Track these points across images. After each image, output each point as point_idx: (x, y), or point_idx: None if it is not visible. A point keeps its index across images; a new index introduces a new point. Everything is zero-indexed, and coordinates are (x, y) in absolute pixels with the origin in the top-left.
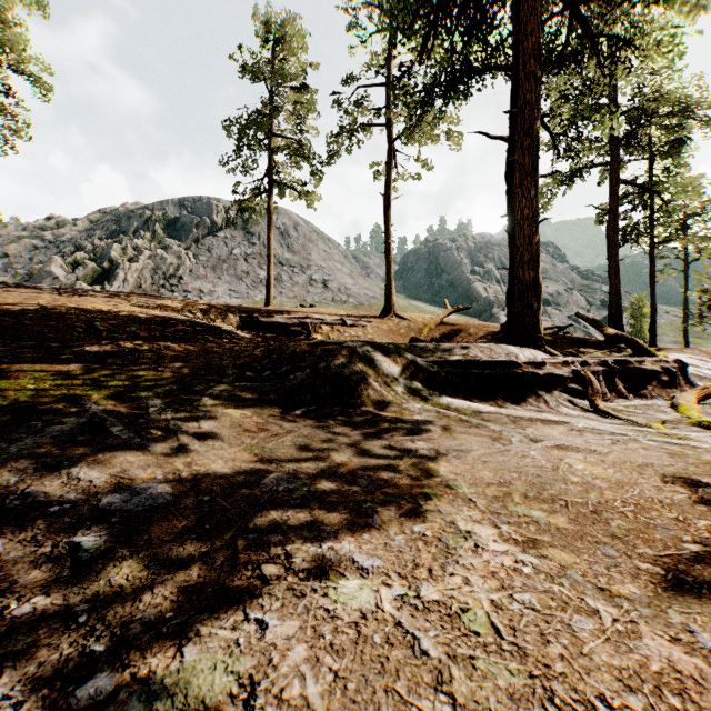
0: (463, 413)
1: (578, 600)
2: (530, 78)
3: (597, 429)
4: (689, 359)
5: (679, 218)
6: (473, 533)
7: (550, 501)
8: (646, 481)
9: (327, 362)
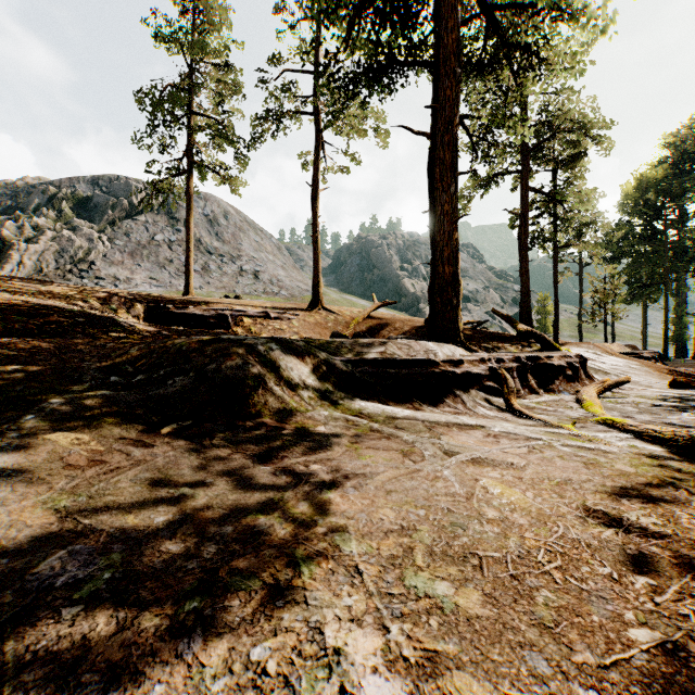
0: (376, 420)
1: None
2: (450, 74)
3: (513, 433)
4: (587, 353)
5: (577, 226)
6: (344, 655)
7: (461, 559)
8: (568, 509)
9: (217, 363)
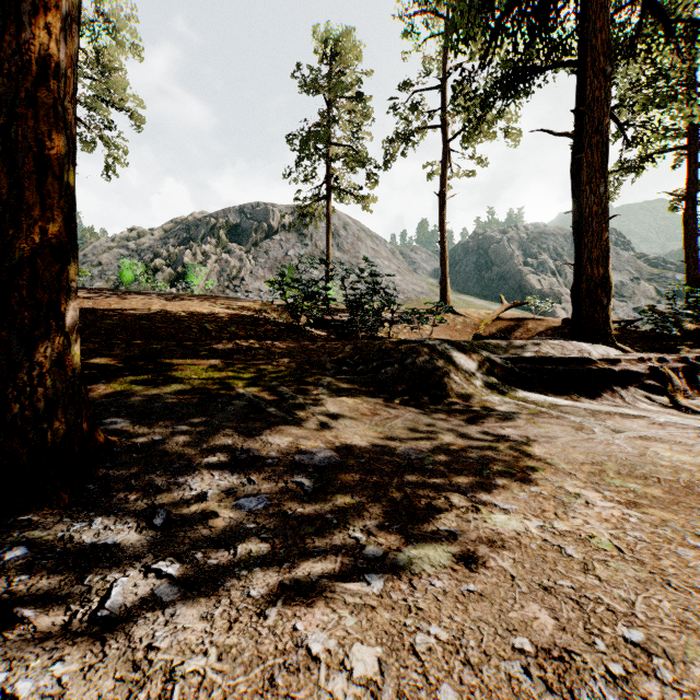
0: (541, 406)
1: (679, 539)
2: (599, 75)
3: (679, 423)
4: None
5: None
6: (582, 495)
7: (642, 478)
8: None
9: (412, 358)
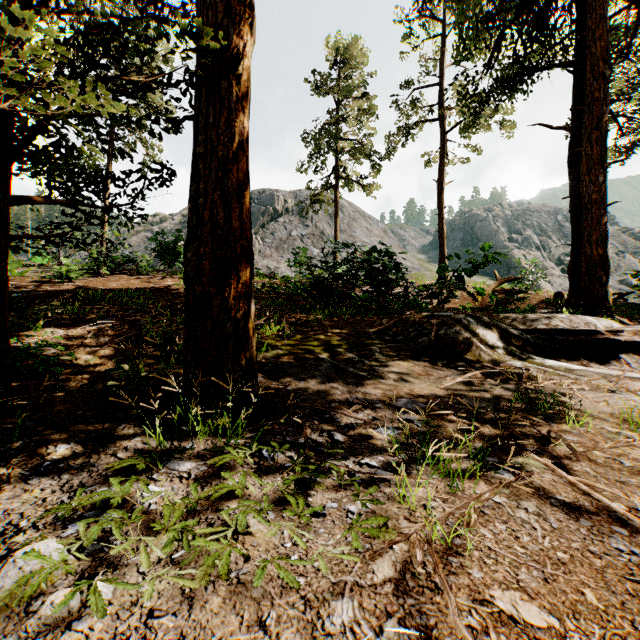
0: (558, 370)
1: None
2: (597, 77)
3: None
4: None
5: None
6: (621, 433)
7: None
8: None
9: (444, 330)
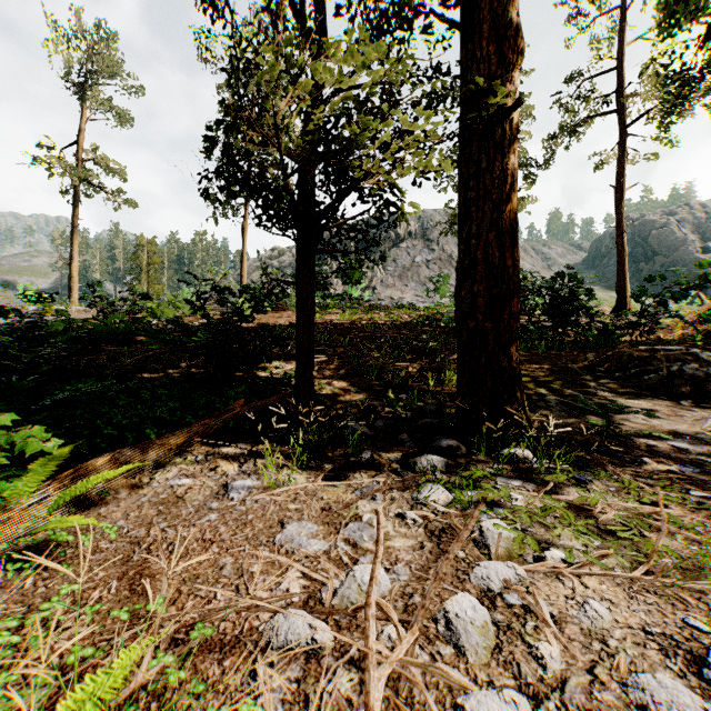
0: None
1: None
2: None
3: None
4: None
5: None
6: None
7: None
8: None
9: (677, 366)
